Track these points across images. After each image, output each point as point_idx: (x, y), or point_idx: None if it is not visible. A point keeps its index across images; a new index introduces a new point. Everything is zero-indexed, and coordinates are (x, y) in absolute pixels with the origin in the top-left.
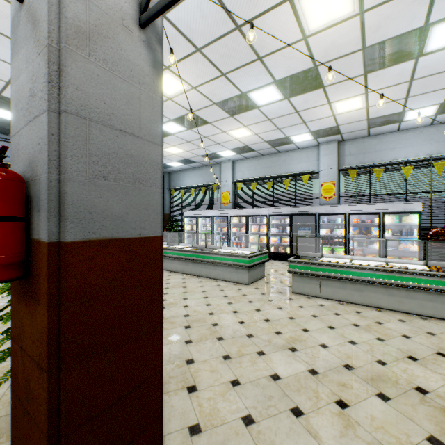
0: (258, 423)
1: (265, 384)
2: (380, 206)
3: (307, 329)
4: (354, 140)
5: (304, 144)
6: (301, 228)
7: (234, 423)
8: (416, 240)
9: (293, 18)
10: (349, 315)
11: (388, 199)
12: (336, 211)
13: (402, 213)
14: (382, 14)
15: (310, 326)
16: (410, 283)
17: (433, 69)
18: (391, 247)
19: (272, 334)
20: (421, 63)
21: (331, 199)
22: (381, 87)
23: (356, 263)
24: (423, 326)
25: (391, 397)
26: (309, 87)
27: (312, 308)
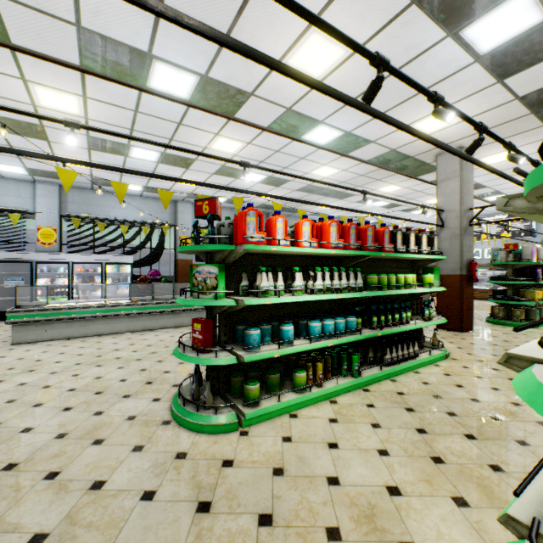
0: (20, 399)
1: (16, 388)
2: (103, 257)
3: (41, 359)
4: (78, 189)
5: (15, 176)
6: (11, 278)
7: (0, 406)
8: (126, 283)
9: (24, 90)
10: (77, 344)
11: (110, 250)
12: (59, 260)
13: (120, 263)
14: (101, 126)
15: (43, 357)
16: (120, 312)
17: (137, 166)
18: (113, 292)
19: (5, 371)
20: (129, 160)
21: (52, 245)
22: (103, 161)
23: (82, 304)
24: (126, 337)
25: (103, 364)
26: (33, 135)
27: (41, 348)
